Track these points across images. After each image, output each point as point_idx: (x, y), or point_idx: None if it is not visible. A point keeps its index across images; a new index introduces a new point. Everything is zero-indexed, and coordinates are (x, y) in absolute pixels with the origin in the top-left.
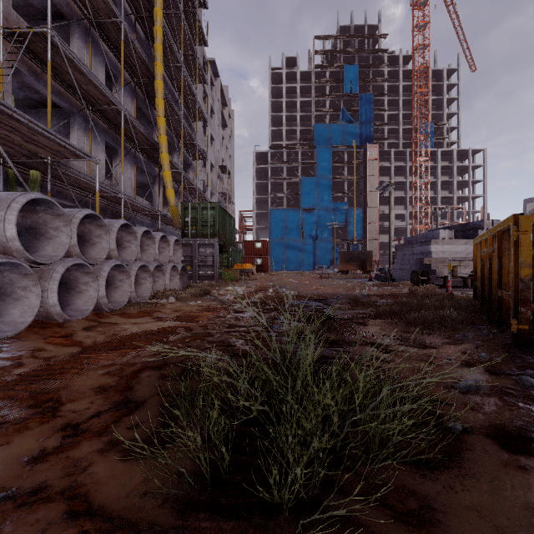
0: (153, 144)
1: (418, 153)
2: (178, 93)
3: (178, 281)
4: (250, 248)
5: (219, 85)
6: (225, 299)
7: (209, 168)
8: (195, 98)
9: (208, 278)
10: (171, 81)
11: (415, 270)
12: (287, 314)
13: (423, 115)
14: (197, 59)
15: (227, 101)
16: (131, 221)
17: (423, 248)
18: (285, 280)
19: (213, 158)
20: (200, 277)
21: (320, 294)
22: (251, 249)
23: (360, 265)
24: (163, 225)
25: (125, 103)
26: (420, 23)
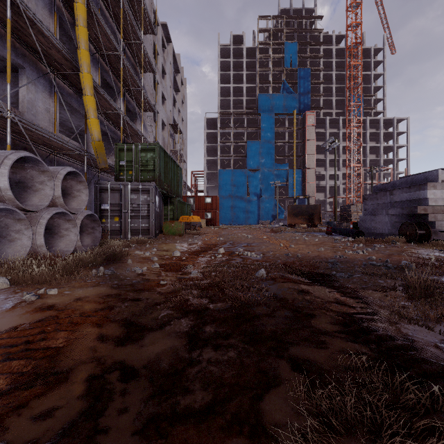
0: (76, 68)
1: (352, 119)
2: (123, 36)
3: (75, 238)
4: (201, 203)
5: (171, 50)
6: (138, 272)
7: (160, 124)
8: (140, 41)
9: (141, 232)
10: (112, 18)
11: (409, 222)
12: (286, 367)
13: (356, 86)
14: (142, 1)
15: (179, 68)
16: (50, 163)
17: (412, 194)
18: (238, 235)
19: (164, 117)
20: (131, 231)
21: (299, 257)
22: (201, 204)
23: (307, 219)
24: (100, 173)
25: (39, 15)
26: (353, 3)
